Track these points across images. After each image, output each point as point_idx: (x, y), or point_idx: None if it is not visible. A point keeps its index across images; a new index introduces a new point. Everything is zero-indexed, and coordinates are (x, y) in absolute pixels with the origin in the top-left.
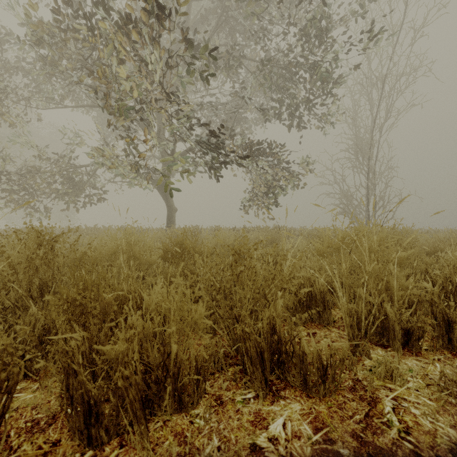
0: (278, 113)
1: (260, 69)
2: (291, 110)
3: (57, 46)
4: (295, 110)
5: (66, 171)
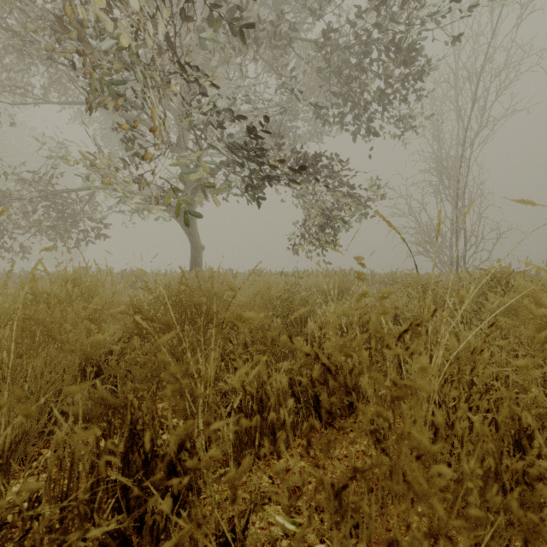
0: (342, 114)
1: (318, 51)
2: (360, 110)
3: (20, 1)
4: (366, 109)
5: (51, 195)
